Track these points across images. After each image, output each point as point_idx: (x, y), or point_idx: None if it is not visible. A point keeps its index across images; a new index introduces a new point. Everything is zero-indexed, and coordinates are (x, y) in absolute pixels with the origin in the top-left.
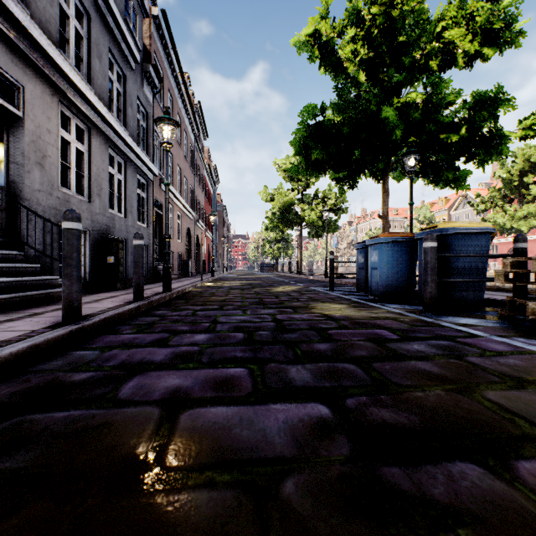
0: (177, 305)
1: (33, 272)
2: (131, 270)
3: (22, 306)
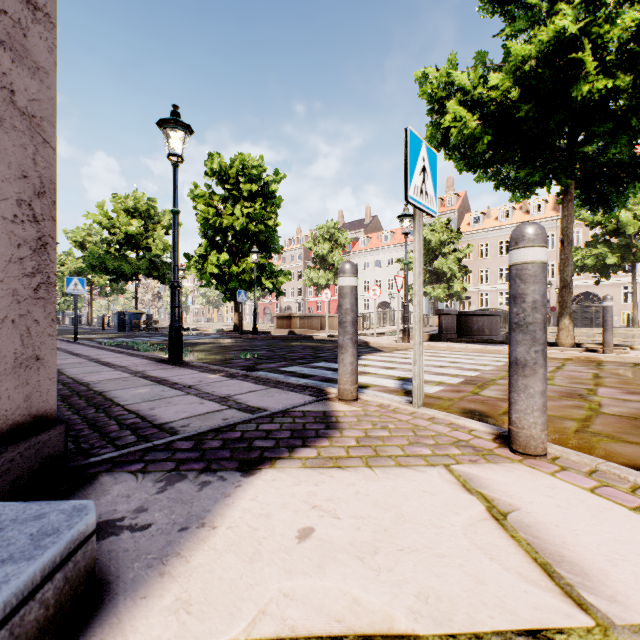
0: None
1: None
2: None
3: None
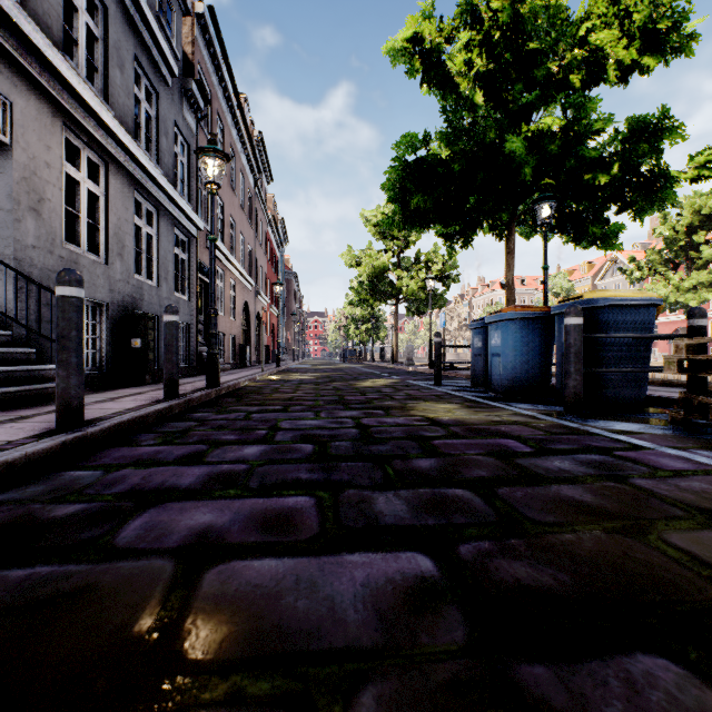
0: (226, 405)
1: (24, 360)
2: None
3: (5, 406)
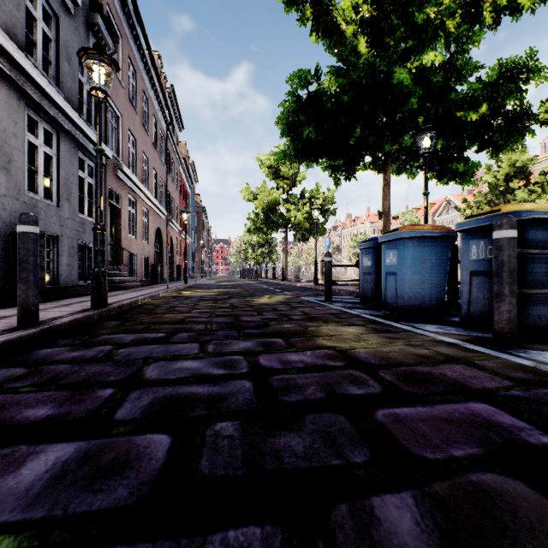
0: (100, 332)
1: None
2: (68, 277)
3: None
